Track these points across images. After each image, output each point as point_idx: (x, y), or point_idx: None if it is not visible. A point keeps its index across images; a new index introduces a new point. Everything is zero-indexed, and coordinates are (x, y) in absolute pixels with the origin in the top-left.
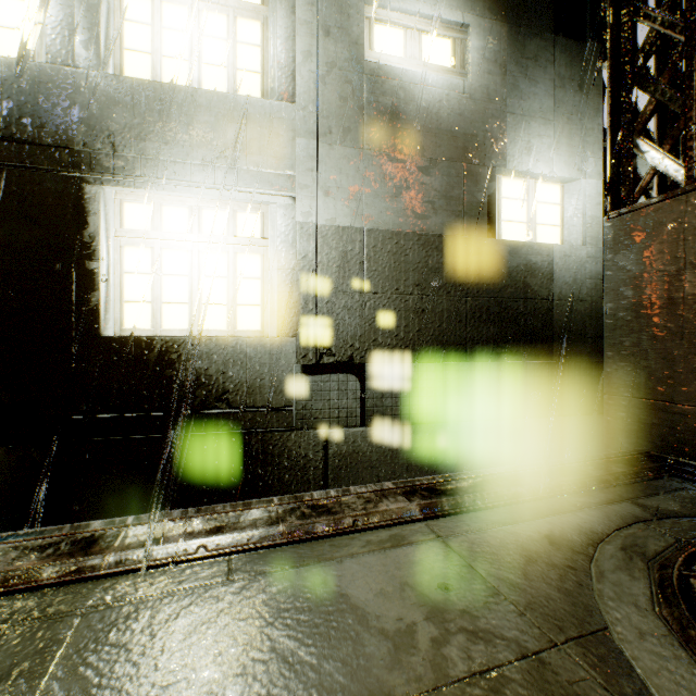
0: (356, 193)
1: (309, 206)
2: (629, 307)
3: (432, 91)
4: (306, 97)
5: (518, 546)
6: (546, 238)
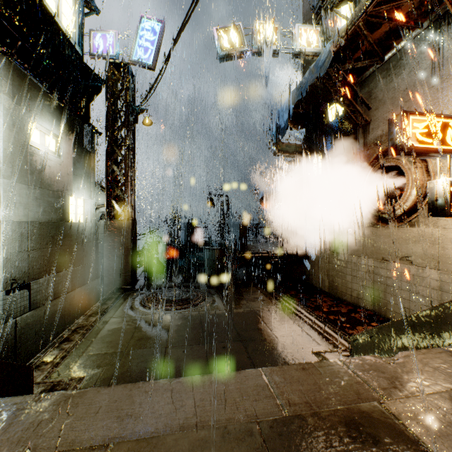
0: (26, 205)
1: (9, 212)
2: (112, 248)
3: (52, 163)
4: (7, 159)
5: (124, 312)
6: (80, 219)
